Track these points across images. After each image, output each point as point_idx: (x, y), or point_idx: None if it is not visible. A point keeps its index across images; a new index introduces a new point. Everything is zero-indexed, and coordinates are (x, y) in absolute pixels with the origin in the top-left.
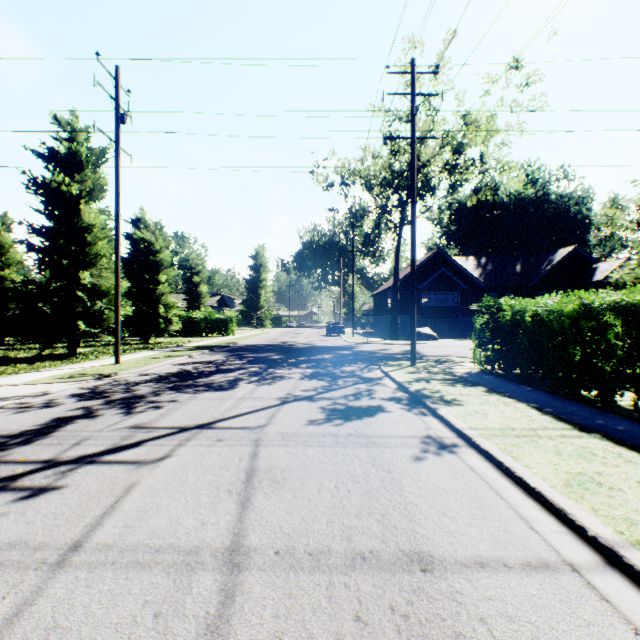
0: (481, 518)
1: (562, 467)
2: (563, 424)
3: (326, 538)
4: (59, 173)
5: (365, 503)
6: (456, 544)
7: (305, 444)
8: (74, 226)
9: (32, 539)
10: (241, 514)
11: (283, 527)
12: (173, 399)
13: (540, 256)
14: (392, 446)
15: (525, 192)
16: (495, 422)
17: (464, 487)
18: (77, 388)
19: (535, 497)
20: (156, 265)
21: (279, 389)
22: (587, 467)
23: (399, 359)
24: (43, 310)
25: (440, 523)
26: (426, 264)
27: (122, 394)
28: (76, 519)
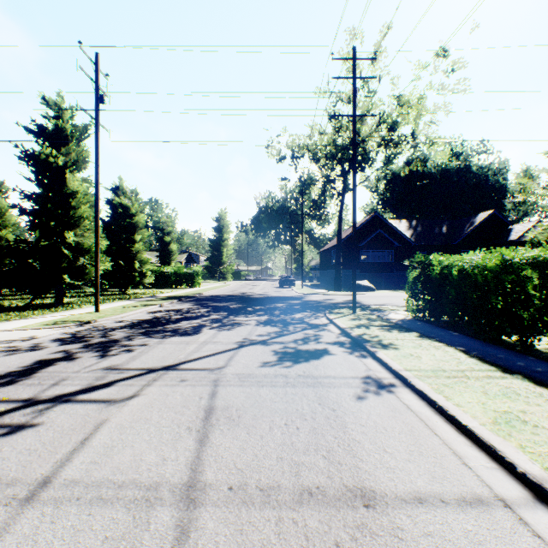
0: (418, 454)
1: (490, 406)
2: (488, 366)
3: (276, 474)
4: (47, 146)
5: (312, 440)
6: (396, 480)
7: (259, 384)
8: (60, 192)
9: (5, 475)
10: (199, 450)
11: (237, 463)
12: (144, 343)
13: (463, 219)
14: (336, 386)
15: (450, 164)
16: (428, 364)
17: (402, 424)
18: (60, 333)
19: (466, 434)
20: (132, 226)
21: (237, 334)
22: (512, 406)
23: (342, 308)
24: (33, 265)
25: (381, 459)
26: (365, 226)
27: (99, 339)
28: (48, 455)
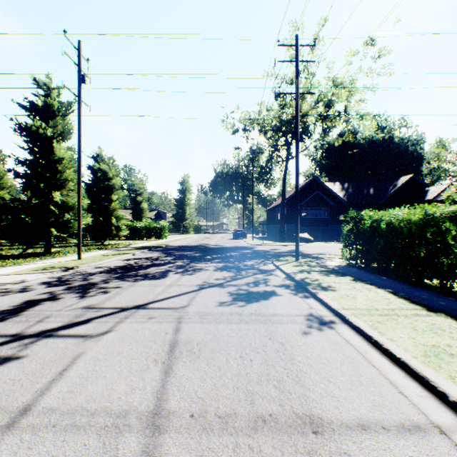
0: (359, 384)
1: (419, 340)
2: (414, 305)
3: (233, 402)
4: (38, 120)
5: (264, 371)
6: (340, 408)
7: (217, 321)
8: (49, 159)
9: None
10: (164, 380)
11: (198, 392)
12: (118, 286)
13: (387, 182)
14: (284, 323)
15: (376, 136)
16: (362, 304)
17: (343, 357)
18: (47, 277)
19: (400, 366)
20: (110, 188)
21: (198, 278)
22: (439, 340)
23: (286, 256)
24: (26, 220)
25: (326, 388)
26: (305, 188)
27: (80, 282)
28: (29, 385)
